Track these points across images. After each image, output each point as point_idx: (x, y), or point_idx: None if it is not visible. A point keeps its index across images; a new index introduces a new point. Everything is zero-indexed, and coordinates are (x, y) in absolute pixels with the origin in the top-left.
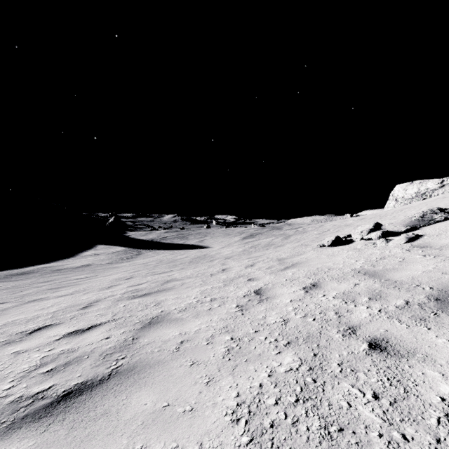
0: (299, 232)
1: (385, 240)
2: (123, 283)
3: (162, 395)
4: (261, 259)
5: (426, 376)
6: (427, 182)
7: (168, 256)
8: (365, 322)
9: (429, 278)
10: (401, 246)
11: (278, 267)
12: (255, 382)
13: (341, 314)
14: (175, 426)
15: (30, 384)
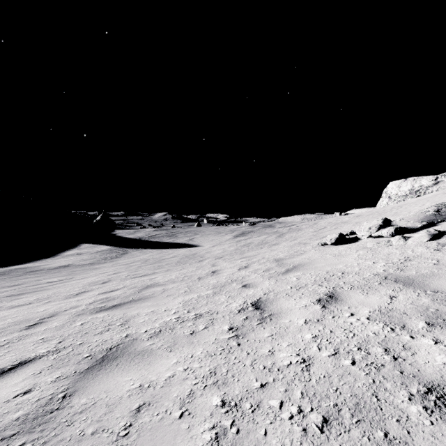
0: (294, 230)
1: (402, 237)
2: (96, 289)
3: None
4: (256, 259)
5: None
6: (421, 178)
7: (154, 255)
8: None
9: None
10: (425, 245)
11: (277, 270)
12: None
13: (396, 354)
14: None
15: None
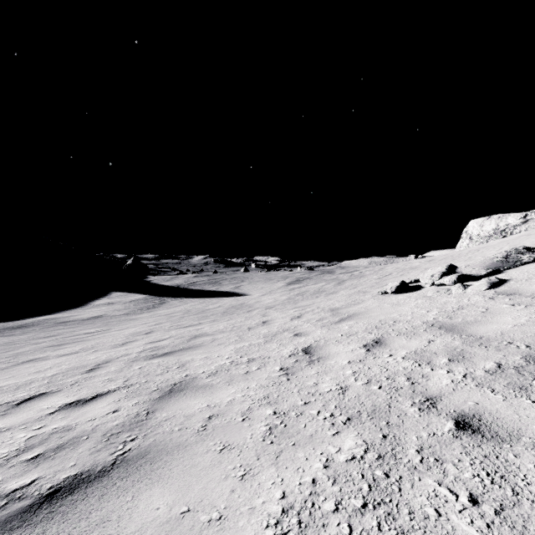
0: (355, 276)
1: (462, 285)
2: (141, 339)
3: (181, 495)
4: (310, 309)
5: None
6: (507, 216)
7: (197, 305)
8: (447, 391)
9: (523, 334)
10: (482, 293)
11: (331, 319)
12: (307, 475)
13: (414, 380)
14: None
15: (7, 476)
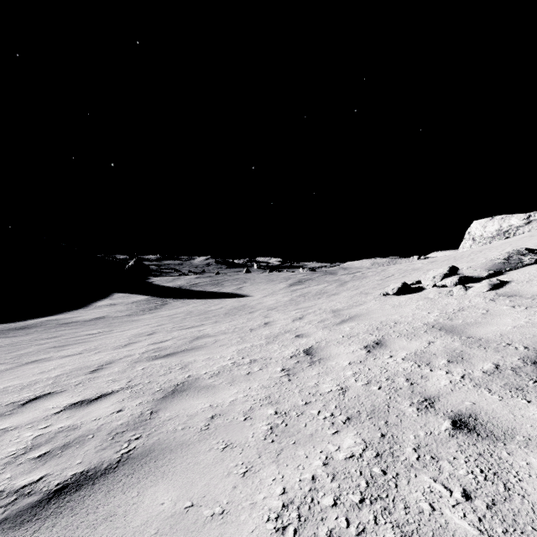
0: (358, 278)
1: (463, 287)
2: (144, 340)
3: (184, 491)
4: (311, 310)
5: (532, 467)
6: (511, 217)
7: (199, 306)
8: (446, 392)
9: (521, 335)
10: (483, 295)
11: (332, 321)
12: (306, 472)
13: (413, 381)
14: (200, 536)
15: (15, 473)
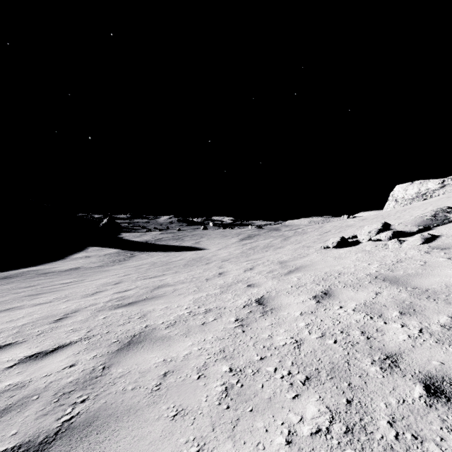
0: (299, 233)
1: (398, 241)
2: (110, 289)
3: None
4: (261, 261)
5: None
6: (428, 182)
7: (162, 258)
8: (407, 348)
9: None
10: (418, 248)
11: (280, 271)
12: None
13: (369, 335)
14: None
15: None
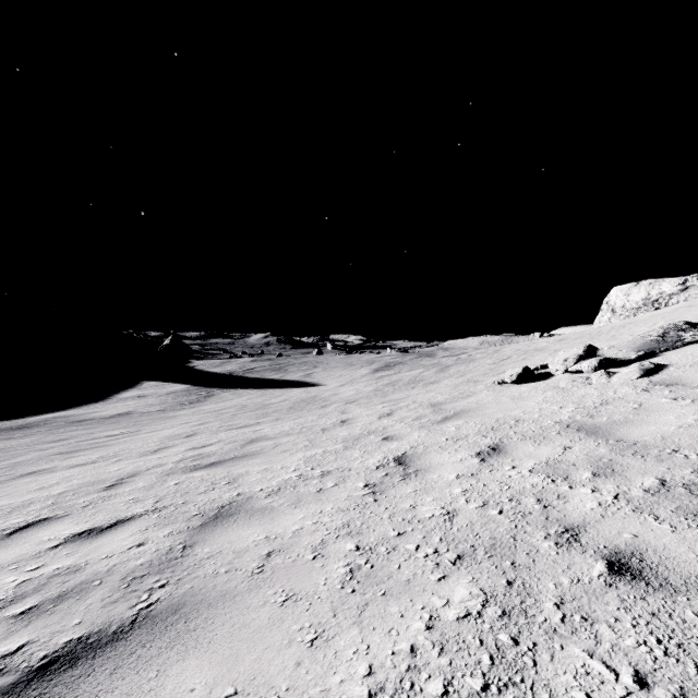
0: (463, 361)
1: (606, 373)
2: (180, 444)
3: (225, 669)
4: (403, 404)
5: None
6: (661, 282)
7: (255, 399)
8: (594, 518)
9: (692, 439)
10: (633, 383)
11: (432, 418)
12: (402, 641)
13: (547, 503)
14: None
15: None
